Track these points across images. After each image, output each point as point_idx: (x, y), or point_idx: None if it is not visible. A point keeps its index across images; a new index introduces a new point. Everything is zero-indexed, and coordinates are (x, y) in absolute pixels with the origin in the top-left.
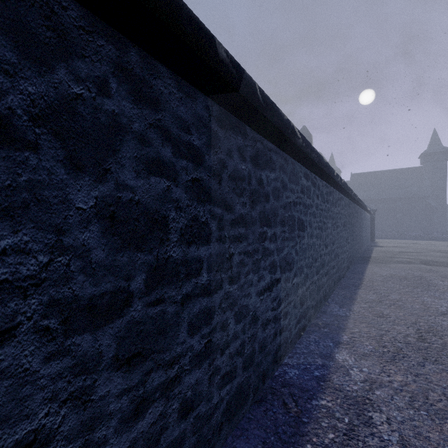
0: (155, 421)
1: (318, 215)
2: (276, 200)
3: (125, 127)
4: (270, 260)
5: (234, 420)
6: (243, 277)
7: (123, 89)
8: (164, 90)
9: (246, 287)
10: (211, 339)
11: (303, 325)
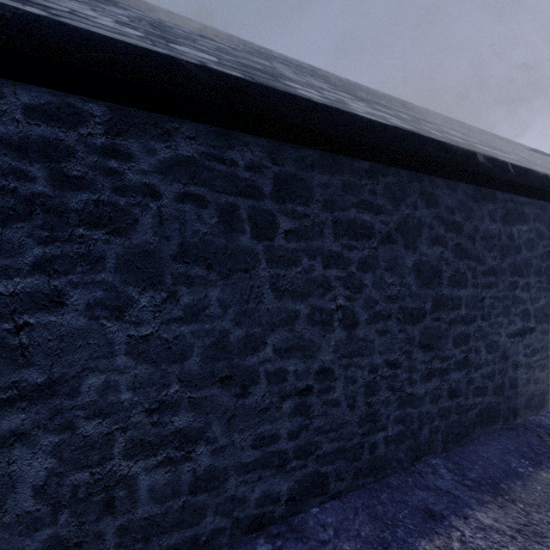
0: (435, 388)
1: None
2: (529, 251)
3: (423, 222)
4: (522, 308)
5: (485, 428)
6: (493, 318)
7: (422, 203)
8: (440, 194)
9: (496, 326)
10: (467, 356)
11: None
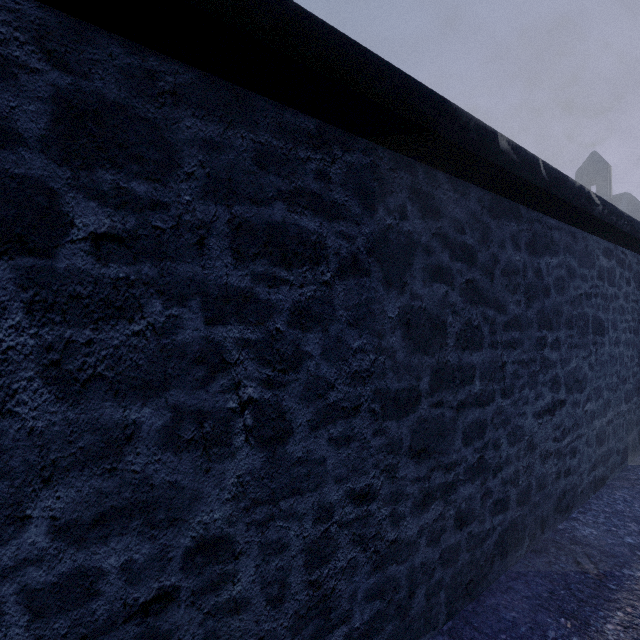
0: (436, 519)
1: (629, 310)
2: (559, 294)
3: (416, 242)
4: (551, 374)
5: (506, 559)
6: (517, 392)
7: (415, 209)
8: (443, 197)
9: (521, 404)
10: (483, 455)
11: (601, 475)
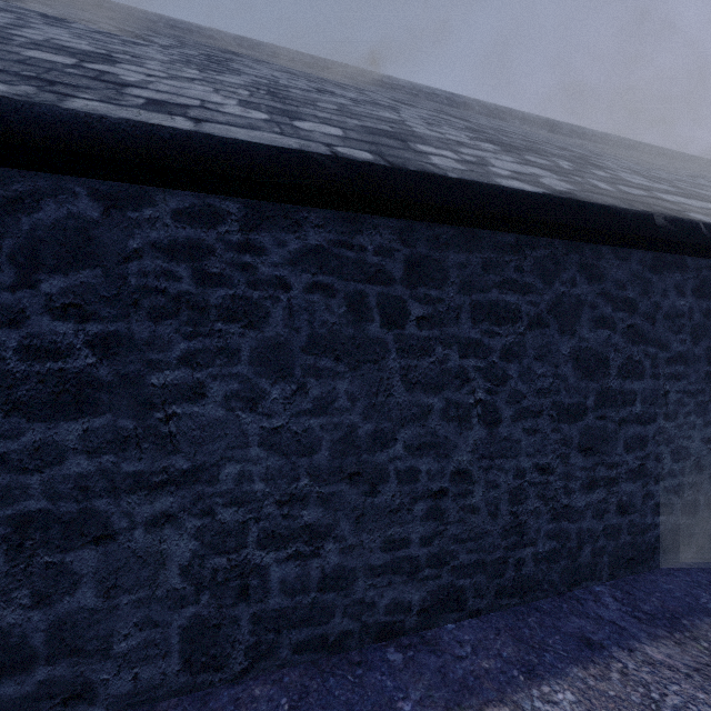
0: (600, 501)
1: None
2: None
3: (583, 301)
4: None
5: (669, 555)
6: (682, 417)
7: (582, 278)
8: (606, 266)
9: (686, 428)
10: (644, 463)
11: None
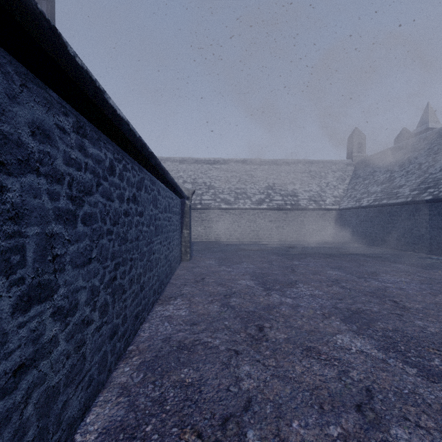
0: None
1: None
2: None
3: None
4: None
5: None
6: None
7: None
8: None
9: None
10: None
11: None
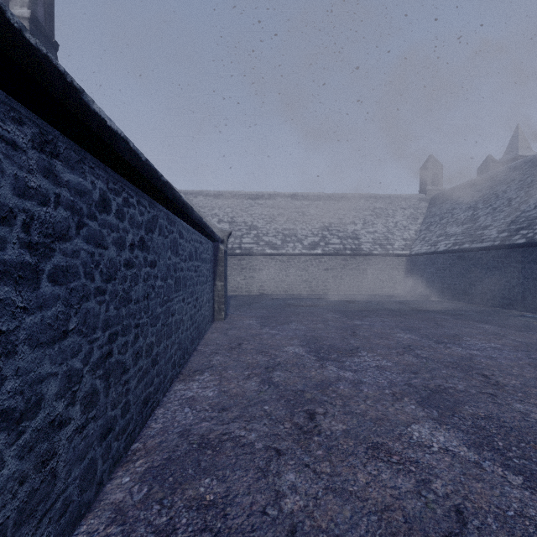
0: None
1: None
2: None
3: None
4: None
5: None
6: None
7: None
8: None
9: None
10: None
11: None
